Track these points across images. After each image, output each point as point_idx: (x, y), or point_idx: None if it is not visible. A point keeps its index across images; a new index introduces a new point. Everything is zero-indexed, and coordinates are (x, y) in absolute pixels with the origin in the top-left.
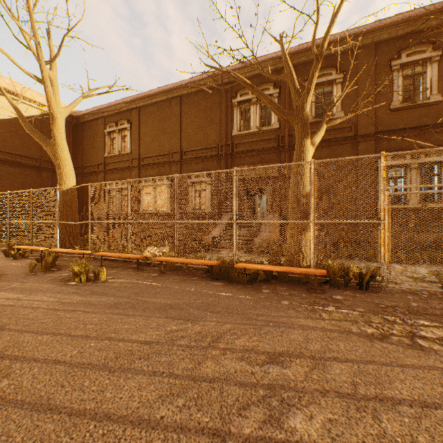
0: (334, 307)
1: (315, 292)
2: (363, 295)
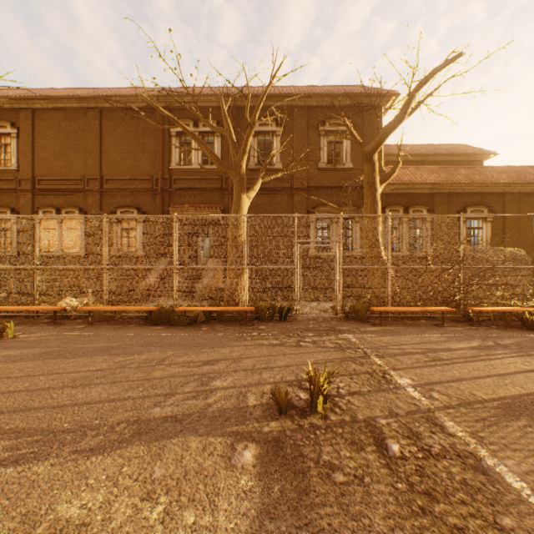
0: (257, 333)
1: (247, 325)
2: (281, 324)
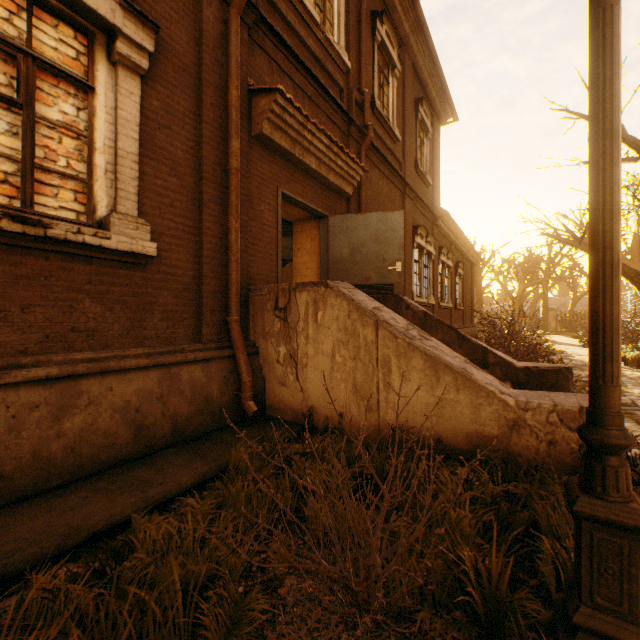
0: None
1: None
2: None
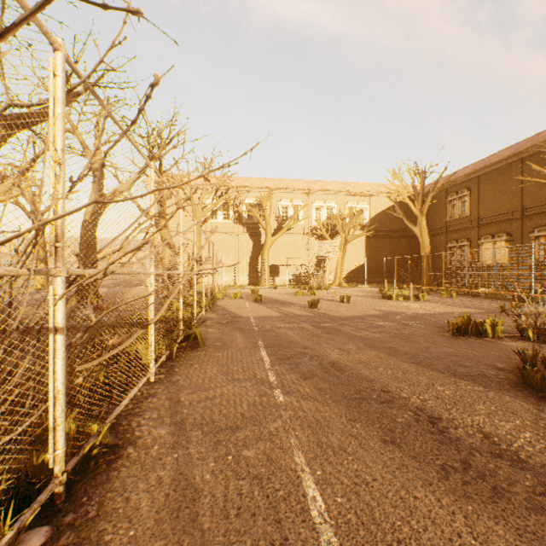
0: None
1: None
2: None
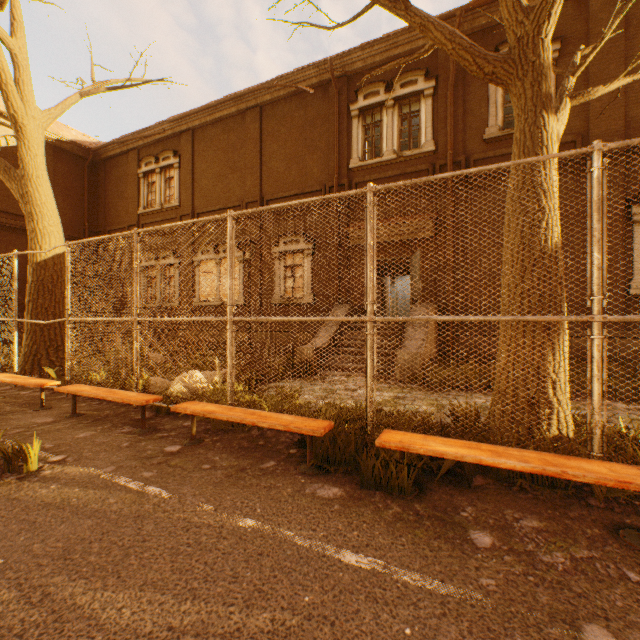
0: None
1: None
2: None
